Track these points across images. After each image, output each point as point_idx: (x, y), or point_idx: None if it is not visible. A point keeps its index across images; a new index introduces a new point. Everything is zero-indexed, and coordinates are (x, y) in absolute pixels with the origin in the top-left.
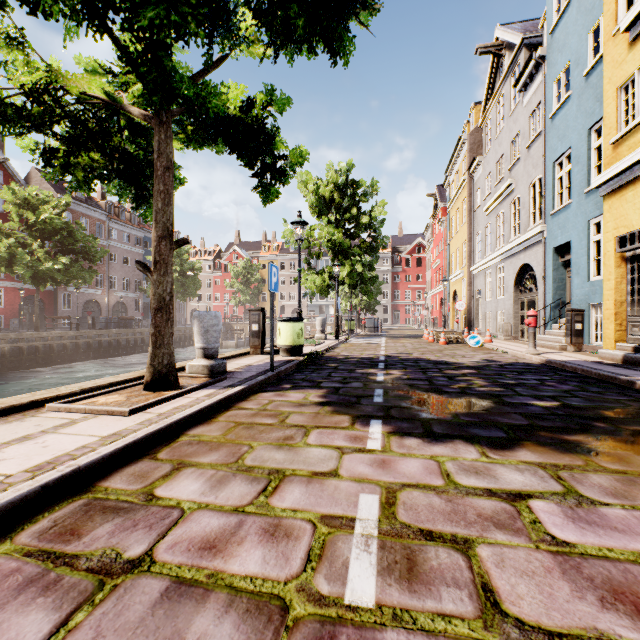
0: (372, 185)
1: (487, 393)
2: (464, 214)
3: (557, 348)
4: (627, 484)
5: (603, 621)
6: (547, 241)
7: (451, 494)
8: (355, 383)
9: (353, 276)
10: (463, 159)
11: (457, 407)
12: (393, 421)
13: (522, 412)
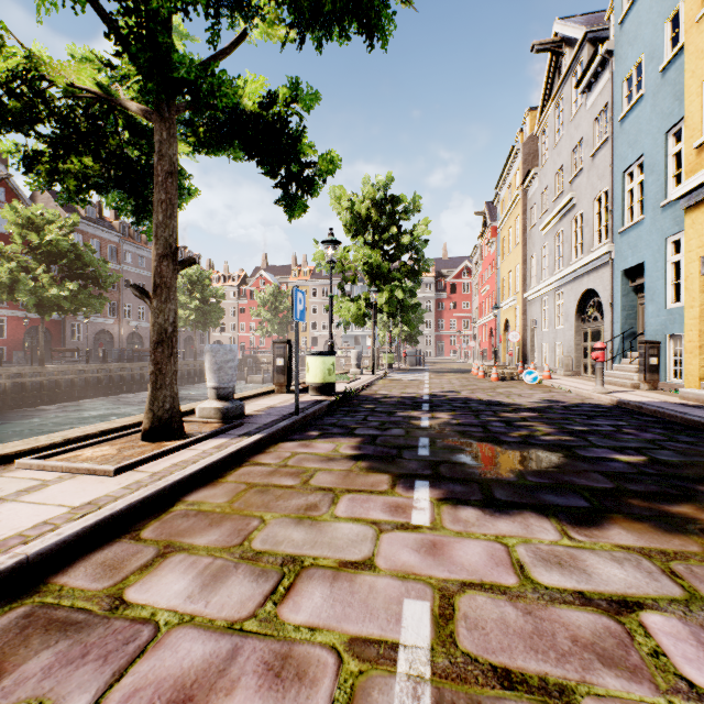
0: (414, 201)
1: (555, 443)
2: (517, 234)
3: (628, 386)
4: None
5: None
6: (615, 263)
7: (530, 601)
8: (395, 430)
9: (392, 303)
10: (516, 172)
11: (521, 463)
12: (443, 483)
13: (603, 470)
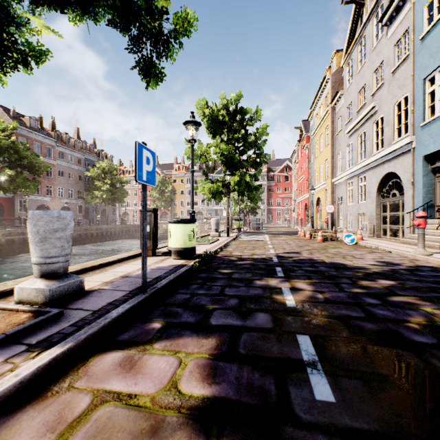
0: (256, 112)
1: None
2: (327, 138)
3: (436, 247)
4: None
5: None
6: (416, 150)
7: None
8: (259, 315)
9: (242, 184)
10: (326, 95)
11: None
12: None
13: None
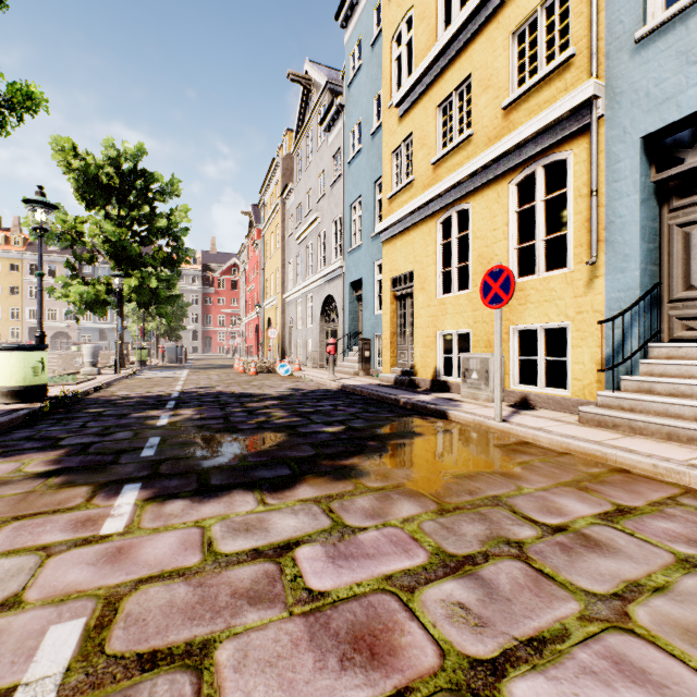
0: (172, 183)
1: (284, 425)
2: (278, 239)
3: (352, 374)
4: (383, 500)
5: (339, 691)
6: (346, 276)
7: (206, 573)
8: (122, 433)
9: (144, 292)
10: (277, 182)
11: (248, 447)
12: (159, 481)
13: (312, 441)
